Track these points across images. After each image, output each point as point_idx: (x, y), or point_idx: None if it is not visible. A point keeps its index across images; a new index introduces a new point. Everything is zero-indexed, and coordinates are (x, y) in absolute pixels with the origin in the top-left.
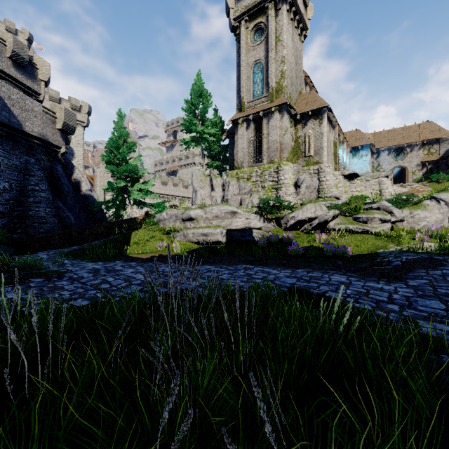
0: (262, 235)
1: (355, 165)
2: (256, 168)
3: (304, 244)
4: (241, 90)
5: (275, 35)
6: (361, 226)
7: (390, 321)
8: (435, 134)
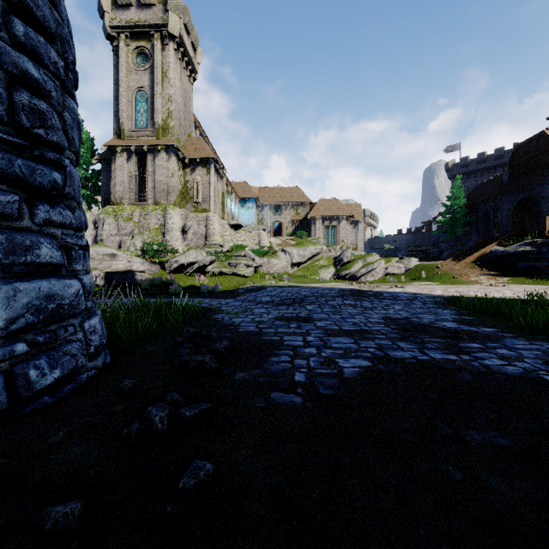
0: (146, 278)
1: (243, 215)
2: (139, 207)
3: (185, 285)
4: (121, 114)
5: (162, 69)
6: (232, 270)
7: (210, 308)
8: (300, 198)
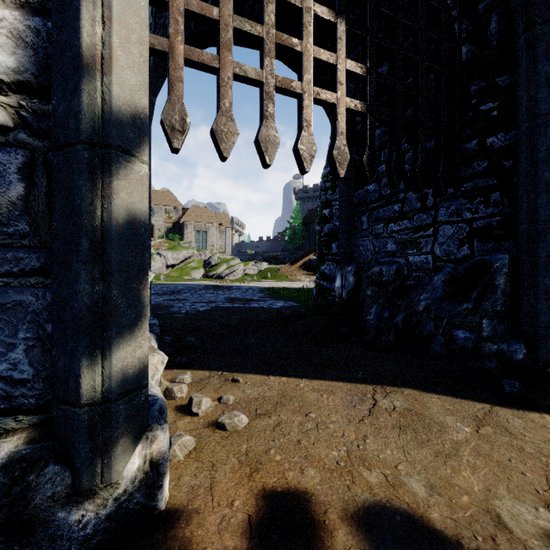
0: None
1: None
2: None
3: None
4: None
5: None
6: None
7: None
8: (173, 203)
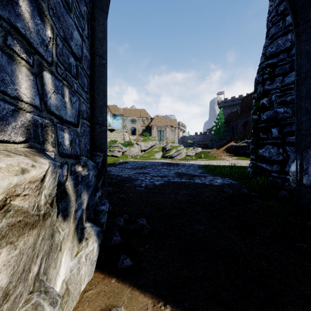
0: None
1: (115, 123)
2: None
3: None
4: None
5: None
6: (111, 153)
7: None
8: (146, 115)
